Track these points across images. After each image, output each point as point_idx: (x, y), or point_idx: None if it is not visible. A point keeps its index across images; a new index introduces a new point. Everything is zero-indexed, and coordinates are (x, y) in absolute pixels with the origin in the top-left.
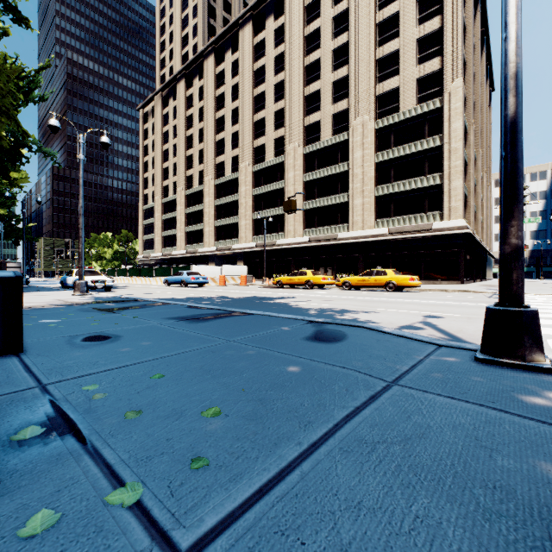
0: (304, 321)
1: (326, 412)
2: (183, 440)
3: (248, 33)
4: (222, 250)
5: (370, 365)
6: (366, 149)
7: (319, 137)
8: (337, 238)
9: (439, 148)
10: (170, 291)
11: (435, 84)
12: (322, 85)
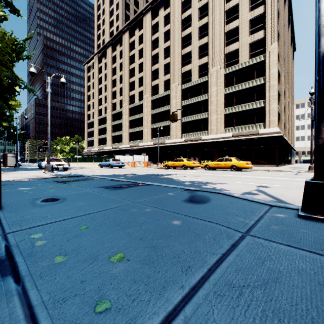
0: (183, 189)
1: (201, 258)
2: (93, 282)
3: (148, 18)
4: (133, 146)
5: (228, 220)
6: (219, 86)
7: (190, 79)
8: (201, 139)
9: (263, 85)
10: (102, 171)
11: (261, 46)
12: (192, 48)
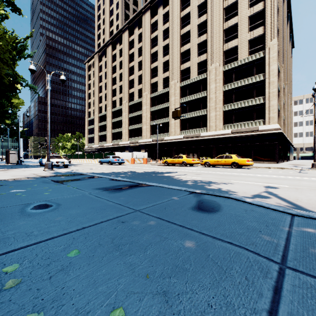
0: (187, 191)
1: None
2: None
3: (148, 17)
4: (133, 143)
5: (252, 239)
6: (218, 83)
7: (189, 76)
8: (200, 136)
9: (262, 81)
10: (102, 168)
11: (260, 42)
12: (191, 46)
